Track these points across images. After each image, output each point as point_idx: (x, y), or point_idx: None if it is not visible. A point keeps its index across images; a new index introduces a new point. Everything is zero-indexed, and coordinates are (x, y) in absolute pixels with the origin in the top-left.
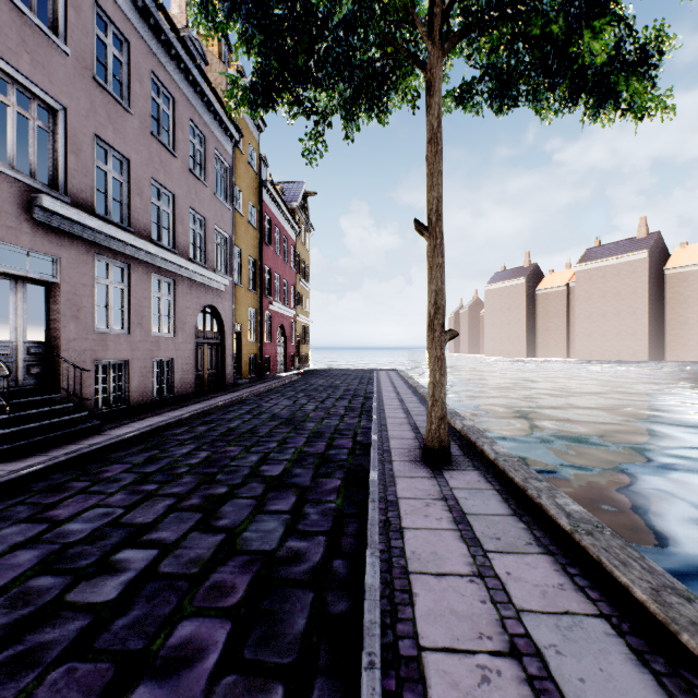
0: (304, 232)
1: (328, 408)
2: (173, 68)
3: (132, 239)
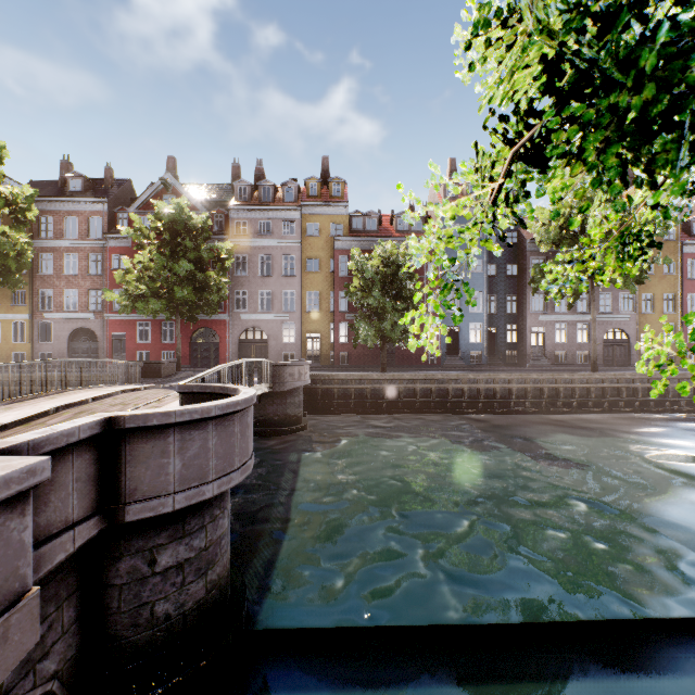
0: None
1: None
2: None
3: (566, 316)
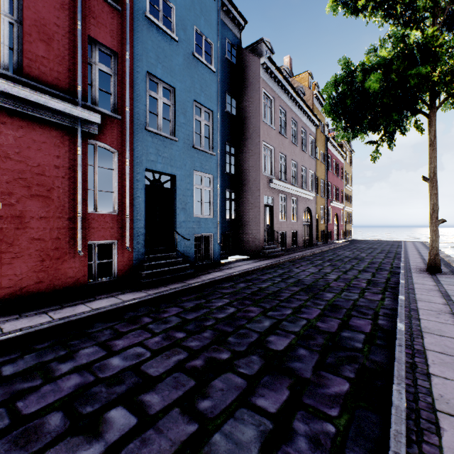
0: (348, 155)
1: (374, 256)
2: (297, 110)
3: (288, 186)
